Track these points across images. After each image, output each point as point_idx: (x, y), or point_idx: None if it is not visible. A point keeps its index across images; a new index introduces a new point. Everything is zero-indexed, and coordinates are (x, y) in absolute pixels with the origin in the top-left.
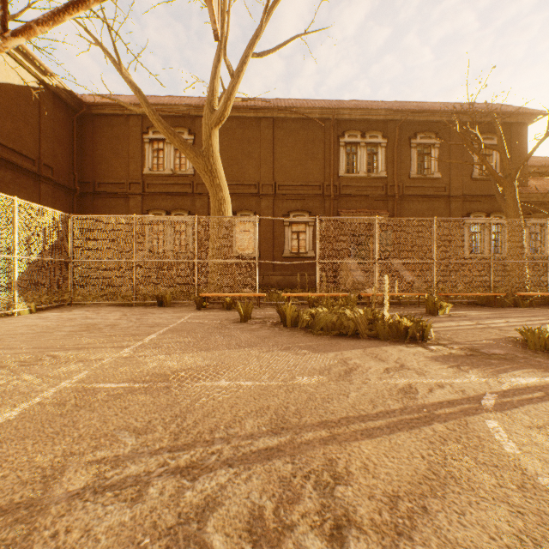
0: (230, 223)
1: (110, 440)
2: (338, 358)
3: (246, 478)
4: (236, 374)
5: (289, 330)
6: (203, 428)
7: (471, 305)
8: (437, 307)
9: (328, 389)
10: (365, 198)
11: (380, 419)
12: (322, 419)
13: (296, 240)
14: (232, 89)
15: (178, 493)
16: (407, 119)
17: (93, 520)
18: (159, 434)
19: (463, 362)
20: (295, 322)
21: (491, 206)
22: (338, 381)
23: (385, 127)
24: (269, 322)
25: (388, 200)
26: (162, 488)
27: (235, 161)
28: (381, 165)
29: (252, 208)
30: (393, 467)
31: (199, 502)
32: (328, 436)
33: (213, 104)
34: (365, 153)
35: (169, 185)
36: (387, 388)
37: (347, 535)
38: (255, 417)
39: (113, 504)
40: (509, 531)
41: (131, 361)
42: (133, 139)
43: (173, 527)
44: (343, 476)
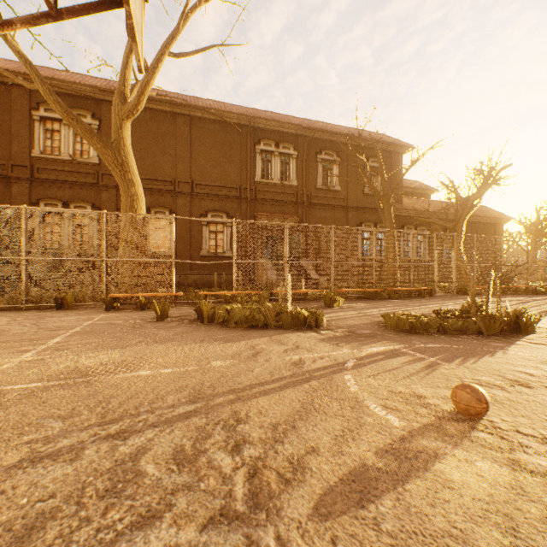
0: (144, 221)
1: (35, 427)
2: (248, 345)
3: (170, 431)
4: (156, 365)
5: (206, 326)
6: (129, 406)
7: (359, 299)
8: (332, 301)
9: (238, 368)
10: (279, 203)
11: (275, 383)
12: (231, 388)
13: (214, 240)
14: (146, 84)
15: (113, 449)
16: (314, 136)
17: (37, 477)
18: (86, 416)
19: (341, 340)
20: (212, 319)
21: (378, 217)
22: (246, 361)
23: (296, 140)
24: (187, 319)
25: (298, 206)
26: (98, 449)
27: (149, 155)
28: (292, 175)
29: (168, 205)
30: (278, 409)
31: (132, 451)
32: (235, 398)
33: (124, 94)
34: (279, 162)
35: (67, 172)
36: (283, 362)
37: (243, 448)
38: (175, 393)
39: (54, 465)
40: (339, 428)
41: (38, 364)
42: (17, 113)
43: (112, 468)
44: (244, 419)
